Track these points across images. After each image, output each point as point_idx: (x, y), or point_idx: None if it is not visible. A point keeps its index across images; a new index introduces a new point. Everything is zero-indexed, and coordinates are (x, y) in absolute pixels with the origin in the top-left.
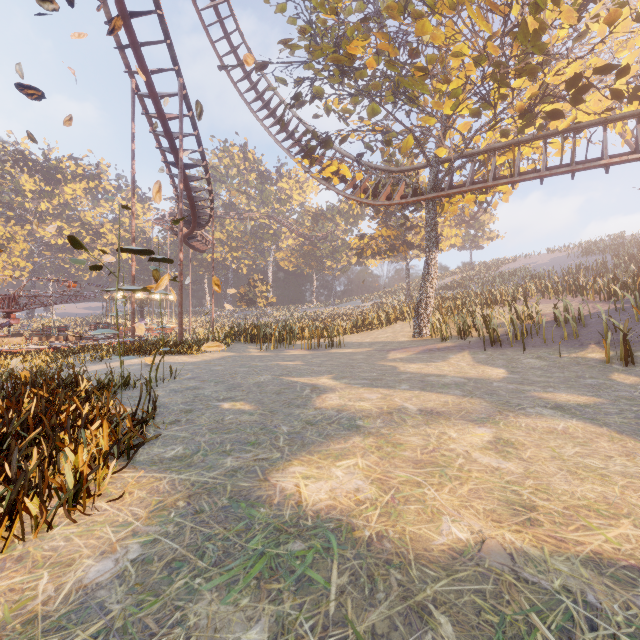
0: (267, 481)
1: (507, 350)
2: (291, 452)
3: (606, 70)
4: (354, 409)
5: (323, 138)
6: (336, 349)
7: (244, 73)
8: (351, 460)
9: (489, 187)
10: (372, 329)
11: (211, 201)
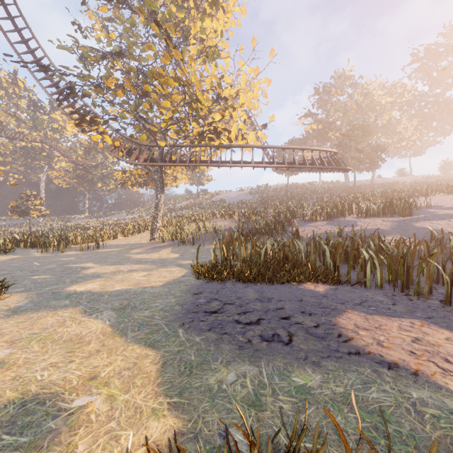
0: (64, 290)
1: (188, 246)
2: (72, 284)
3: (225, 130)
4: (101, 272)
5: (92, 116)
6: (101, 249)
7: (21, 38)
8: (95, 283)
9: (186, 166)
10: (128, 236)
11: None
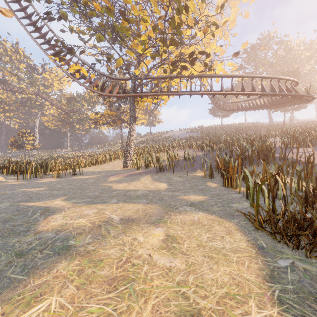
0: None
1: (166, 173)
2: None
3: (202, 53)
4: (72, 227)
5: (69, 47)
6: (77, 176)
7: None
8: (44, 302)
9: (159, 95)
10: (101, 163)
11: None
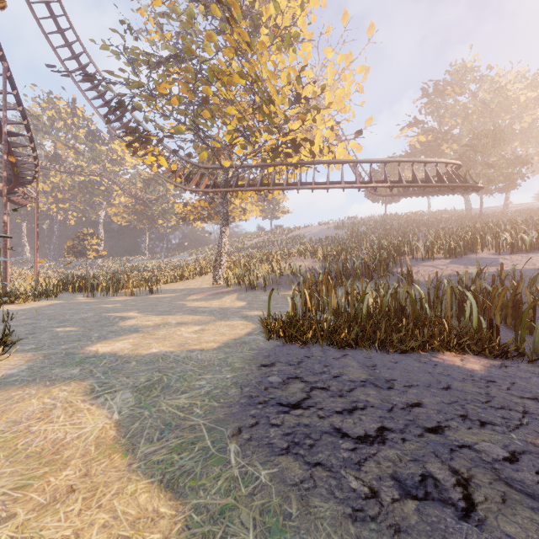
0: (83, 349)
1: (258, 292)
2: (98, 341)
3: (306, 140)
4: (141, 325)
5: (144, 135)
6: (154, 295)
7: (72, 54)
8: (127, 341)
9: (256, 190)
10: (188, 279)
11: (36, 165)
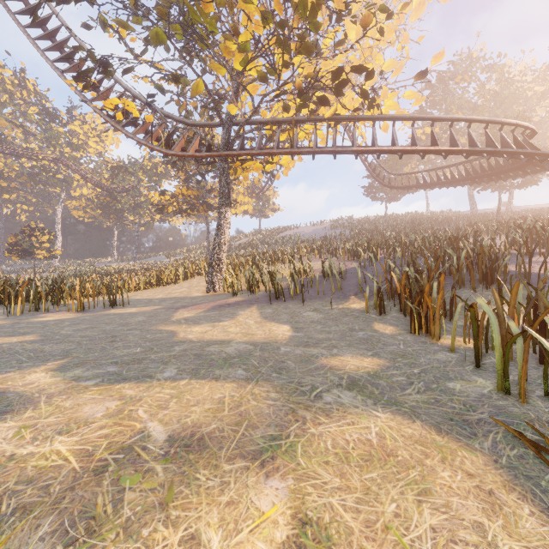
0: None
1: (290, 303)
2: None
3: (359, 70)
4: (15, 477)
5: (102, 61)
6: (117, 309)
7: None
8: None
9: (274, 154)
10: (169, 284)
11: None
